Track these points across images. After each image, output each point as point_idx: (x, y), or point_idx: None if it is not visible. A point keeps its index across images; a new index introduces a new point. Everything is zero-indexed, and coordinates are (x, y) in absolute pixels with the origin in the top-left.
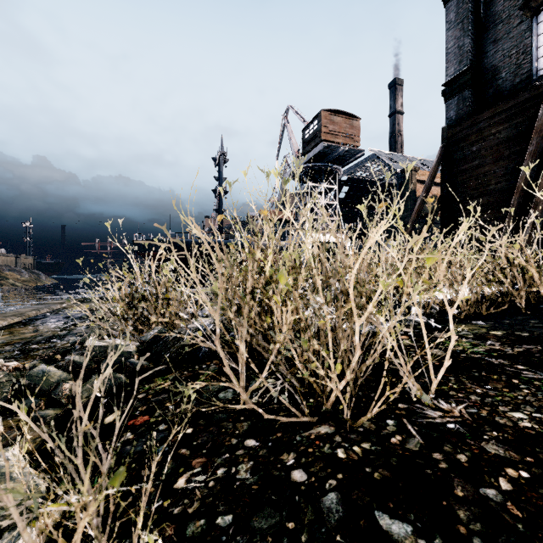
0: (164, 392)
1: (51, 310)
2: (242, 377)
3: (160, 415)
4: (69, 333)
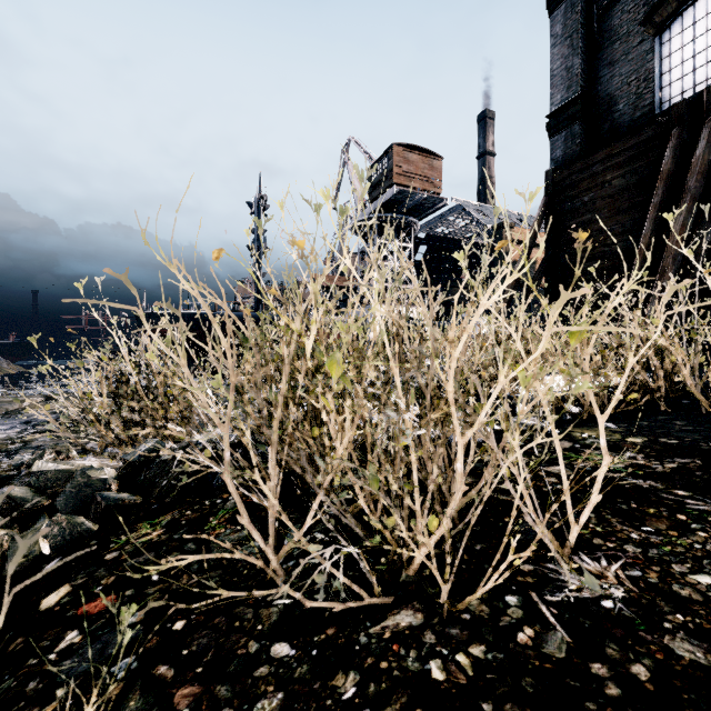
0: (149, 548)
1: (4, 412)
2: (270, 530)
3: (135, 593)
4: (25, 447)
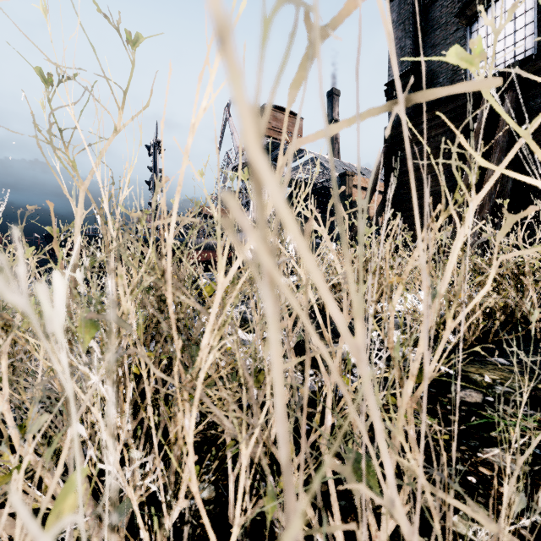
0: None
1: None
2: None
3: None
4: None
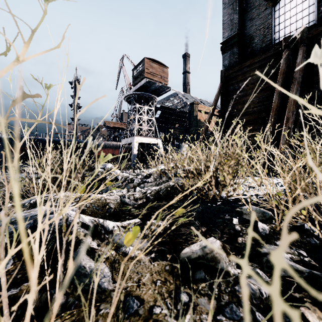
0: None
1: None
2: None
3: None
4: None
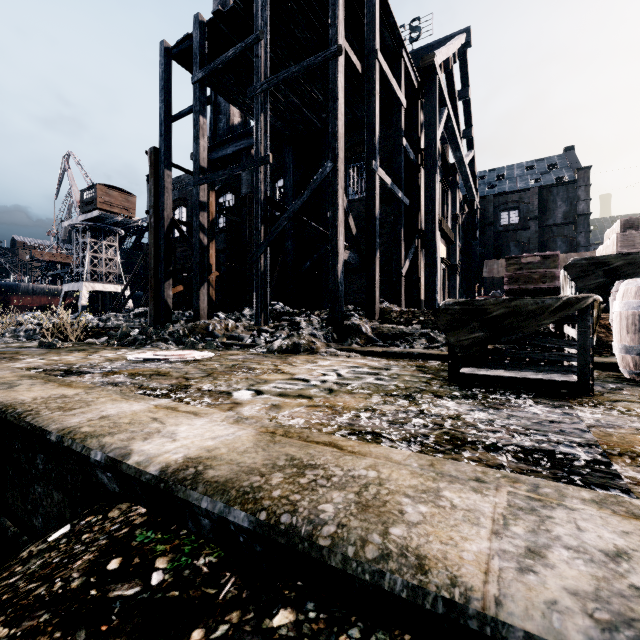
0: None
1: None
2: None
3: None
4: None
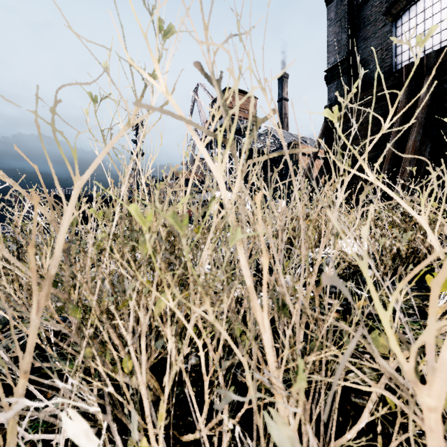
0: None
1: None
2: None
3: None
4: None
